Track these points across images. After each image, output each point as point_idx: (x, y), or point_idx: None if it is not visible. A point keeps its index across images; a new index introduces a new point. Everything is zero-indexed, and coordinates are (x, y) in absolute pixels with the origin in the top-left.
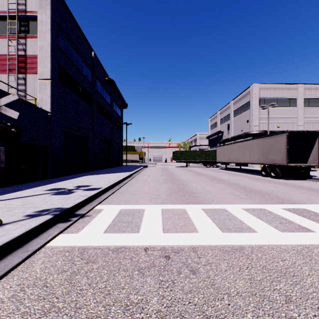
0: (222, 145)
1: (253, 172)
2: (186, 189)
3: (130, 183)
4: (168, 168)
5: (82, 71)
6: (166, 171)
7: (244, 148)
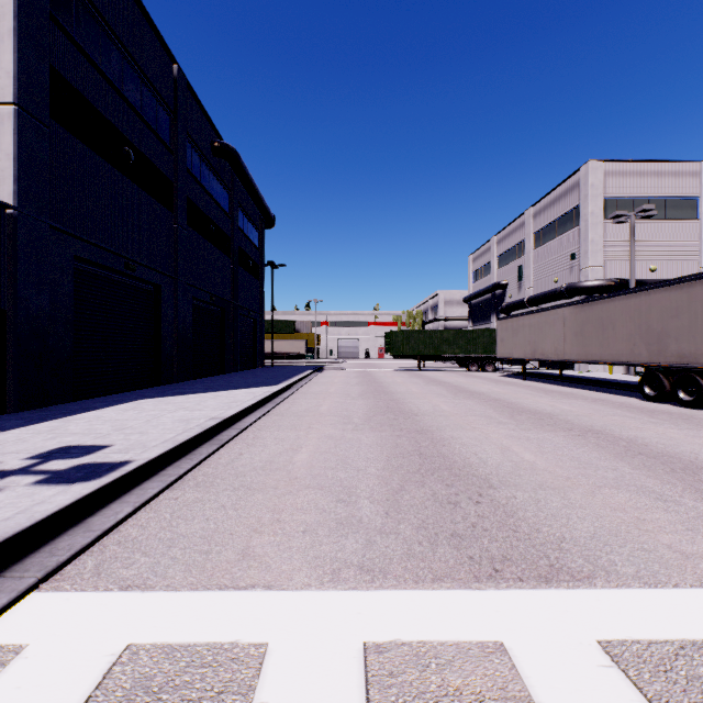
0: (512, 316)
1: (602, 385)
2: (449, 460)
3: (260, 426)
4: (374, 373)
5: (140, 108)
6: (371, 382)
7: (584, 321)
